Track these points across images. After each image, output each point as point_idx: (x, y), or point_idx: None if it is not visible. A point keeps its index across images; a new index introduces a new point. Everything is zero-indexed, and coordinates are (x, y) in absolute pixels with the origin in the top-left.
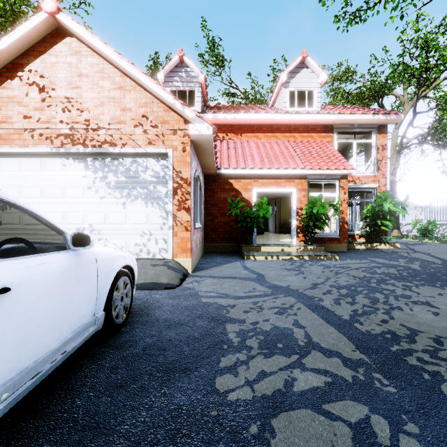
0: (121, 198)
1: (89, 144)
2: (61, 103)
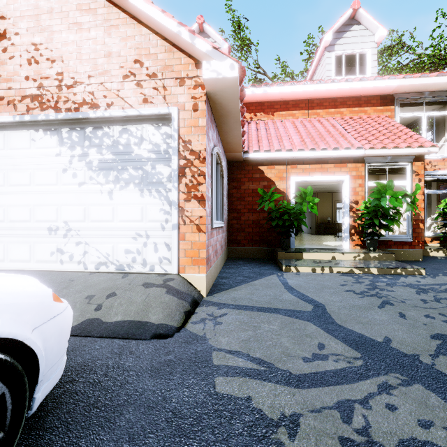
0: (106, 183)
1: (62, 108)
2: (27, 51)
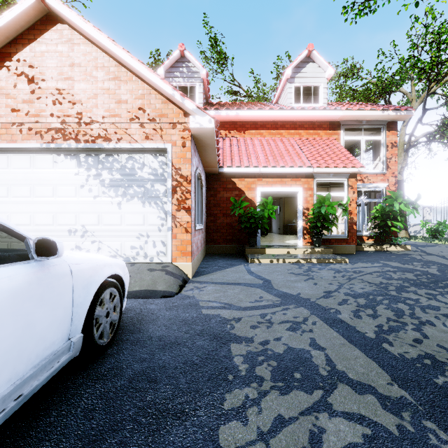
0: (116, 197)
1: (81, 139)
2: (52, 94)
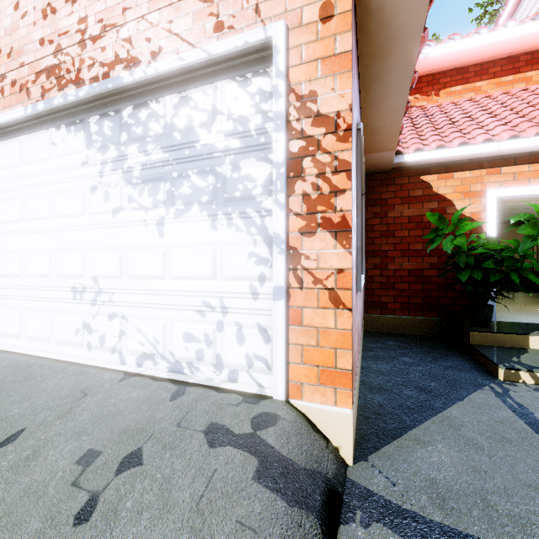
0: (153, 207)
1: (85, 79)
2: None
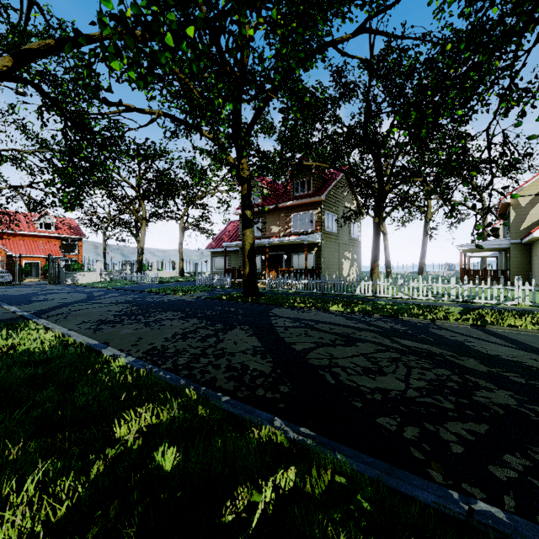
0: None
1: None
2: None
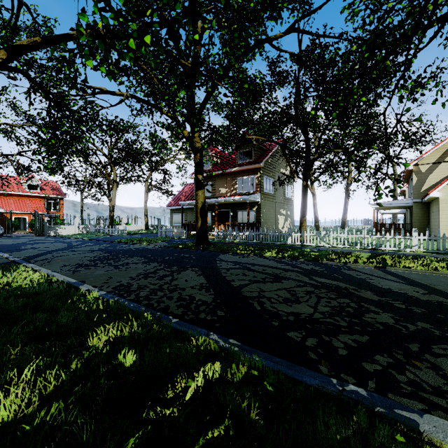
0: None
1: None
2: None
